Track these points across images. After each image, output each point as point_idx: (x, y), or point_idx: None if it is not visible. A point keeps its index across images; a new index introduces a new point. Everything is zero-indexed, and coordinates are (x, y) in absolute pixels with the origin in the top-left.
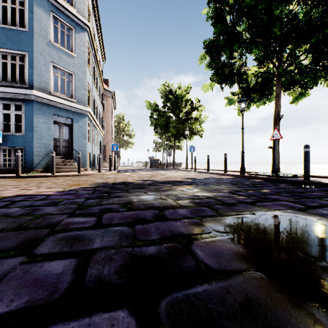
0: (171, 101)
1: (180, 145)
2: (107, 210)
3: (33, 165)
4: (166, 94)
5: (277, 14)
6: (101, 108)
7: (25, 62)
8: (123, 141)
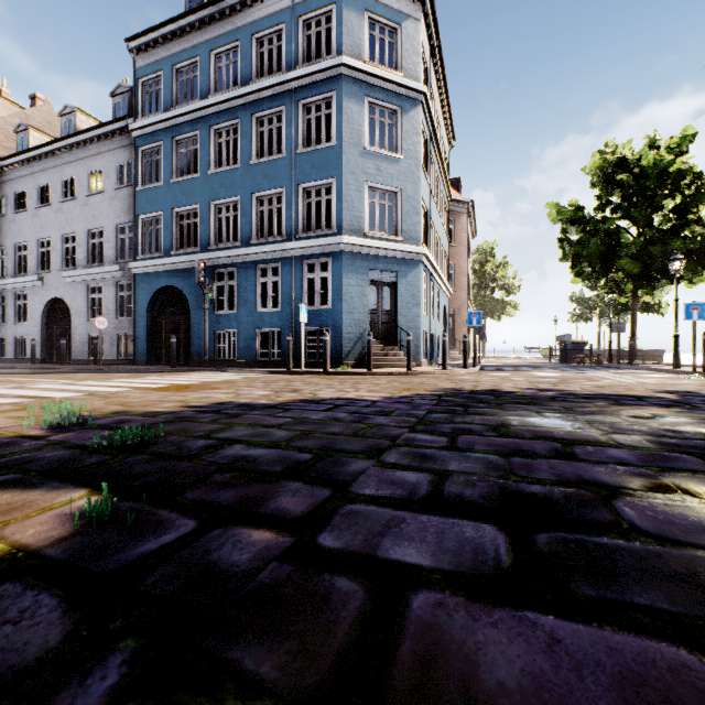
0: (623, 188)
1: (654, 302)
2: (463, 431)
3: (342, 355)
4: (608, 173)
5: None
6: (446, 240)
7: (332, 195)
8: (493, 303)
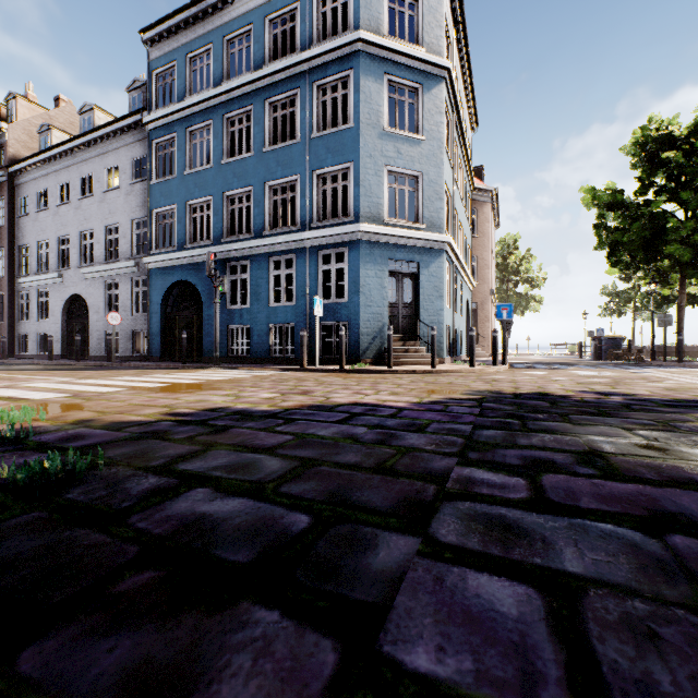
0: (669, 167)
1: None
2: (542, 465)
3: (359, 351)
4: (651, 151)
5: None
6: (469, 231)
7: (349, 180)
8: (516, 297)
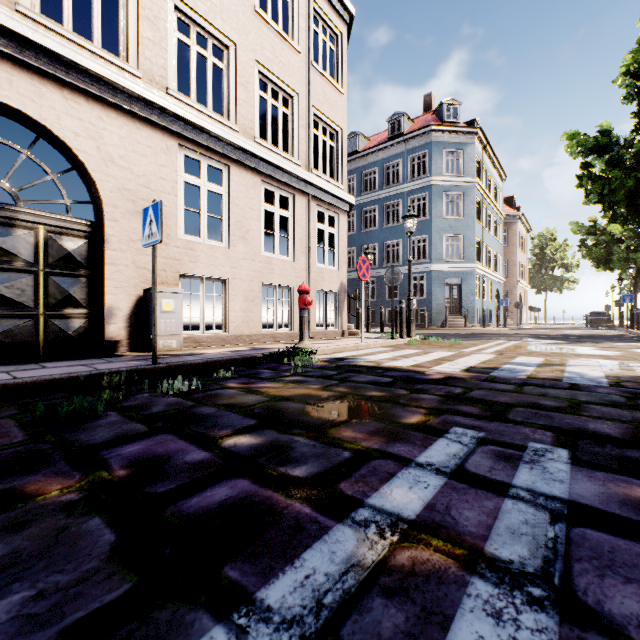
0: None
1: None
2: (467, 335)
3: (431, 321)
4: None
5: (621, 194)
6: (499, 245)
7: (426, 243)
8: (551, 280)
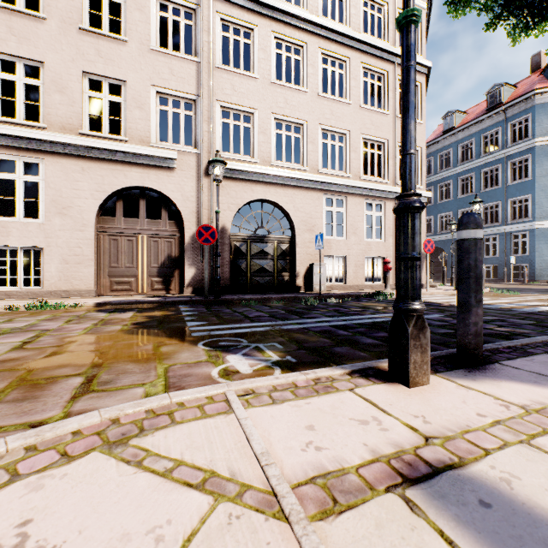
0: None
1: None
2: None
3: (534, 277)
4: None
5: None
6: None
7: (528, 202)
8: None
